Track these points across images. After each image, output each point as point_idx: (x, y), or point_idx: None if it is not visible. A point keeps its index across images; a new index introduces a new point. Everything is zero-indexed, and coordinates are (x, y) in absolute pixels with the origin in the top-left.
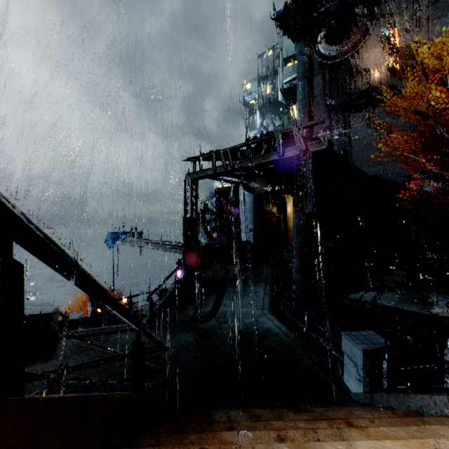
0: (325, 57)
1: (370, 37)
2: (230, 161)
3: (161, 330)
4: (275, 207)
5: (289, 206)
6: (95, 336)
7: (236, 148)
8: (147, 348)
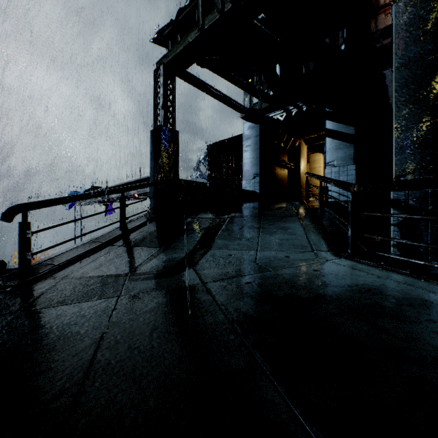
0: None
1: None
2: None
3: (17, 297)
4: (285, 155)
5: (303, 157)
6: None
7: None
8: None
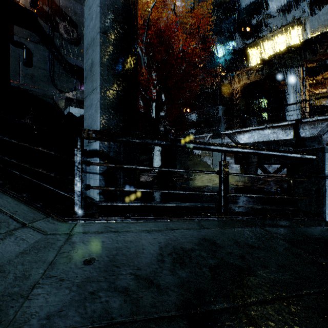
0: None
1: None
2: None
3: None
4: None
5: None
6: None
7: None
8: None
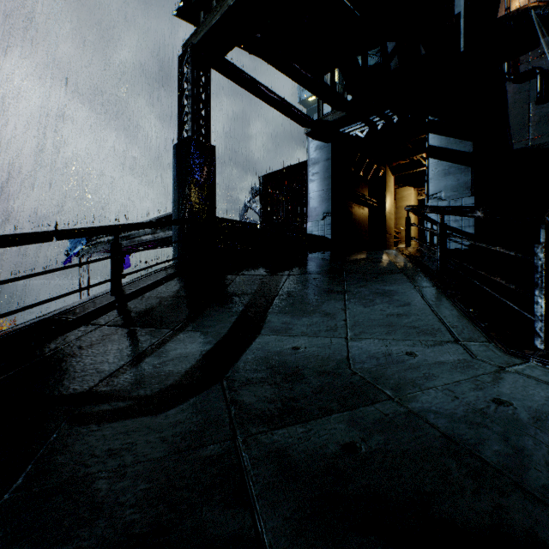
0: None
1: None
2: None
3: None
4: (365, 189)
5: (388, 191)
6: None
7: None
8: None
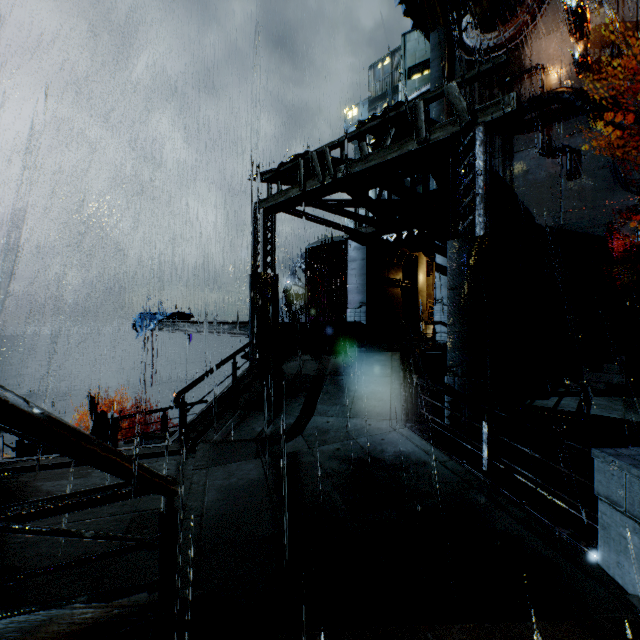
0: (474, 51)
1: (544, 17)
2: (330, 166)
3: (197, 458)
4: (399, 272)
5: (421, 272)
6: (66, 468)
7: (341, 143)
8: (114, 485)
